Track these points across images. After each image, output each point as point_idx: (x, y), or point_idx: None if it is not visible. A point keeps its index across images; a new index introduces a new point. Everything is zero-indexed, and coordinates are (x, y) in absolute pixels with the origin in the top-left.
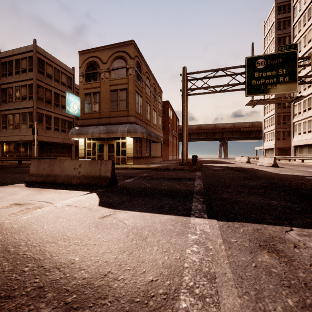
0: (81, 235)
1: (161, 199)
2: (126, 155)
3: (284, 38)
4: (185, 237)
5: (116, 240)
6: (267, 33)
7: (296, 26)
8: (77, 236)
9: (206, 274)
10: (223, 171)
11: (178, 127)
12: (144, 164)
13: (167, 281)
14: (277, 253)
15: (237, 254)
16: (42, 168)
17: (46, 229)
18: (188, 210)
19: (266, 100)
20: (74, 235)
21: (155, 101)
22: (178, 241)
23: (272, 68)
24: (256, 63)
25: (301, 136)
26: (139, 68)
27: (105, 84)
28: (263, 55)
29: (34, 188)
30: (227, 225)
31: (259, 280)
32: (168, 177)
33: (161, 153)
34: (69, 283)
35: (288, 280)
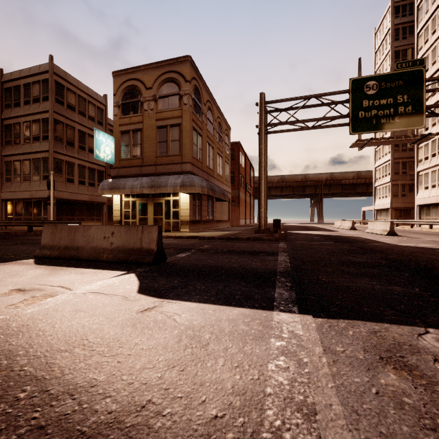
0: (110, 340)
1: (229, 282)
2: (179, 218)
3: (404, 52)
4: (265, 343)
5: (162, 348)
6: (380, 45)
7: (422, 35)
8: (104, 340)
9: (301, 406)
10: (318, 241)
11: (253, 179)
12: (204, 231)
13: (240, 418)
14: (408, 371)
15: (346, 372)
16: (59, 238)
17: (58, 329)
18: (270, 301)
19: (379, 140)
20: (99, 339)
21: (221, 142)
22: (256, 350)
23: (388, 95)
24: (365, 86)
25: (429, 192)
26: (198, 95)
27: (149, 117)
28: (376, 75)
29: (47, 267)
30: (329, 325)
31: (385, 417)
32: (240, 250)
33: (228, 215)
34: (87, 421)
35: (432, 418)
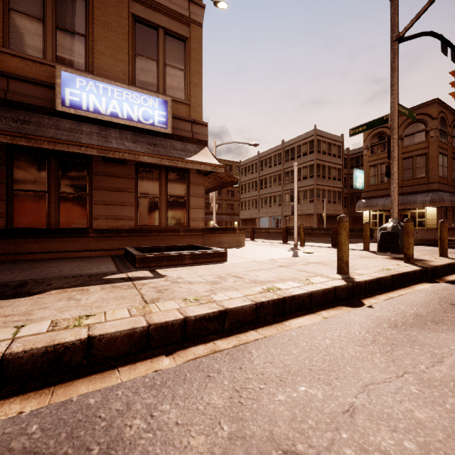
0: None
1: None
2: (425, 226)
3: None
4: None
5: None
6: None
7: None
8: None
9: None
10: None
11: None
12: (450, 237)
13: None
14: None
15: None
16: None
17: None
18: None
19: None
20: None
21: None
22: None
23: None
24: None
25: None
26: (443, 123)
27: None
28: None
29: None
30: None
31: None
32: None
33: None
34: None
35: None
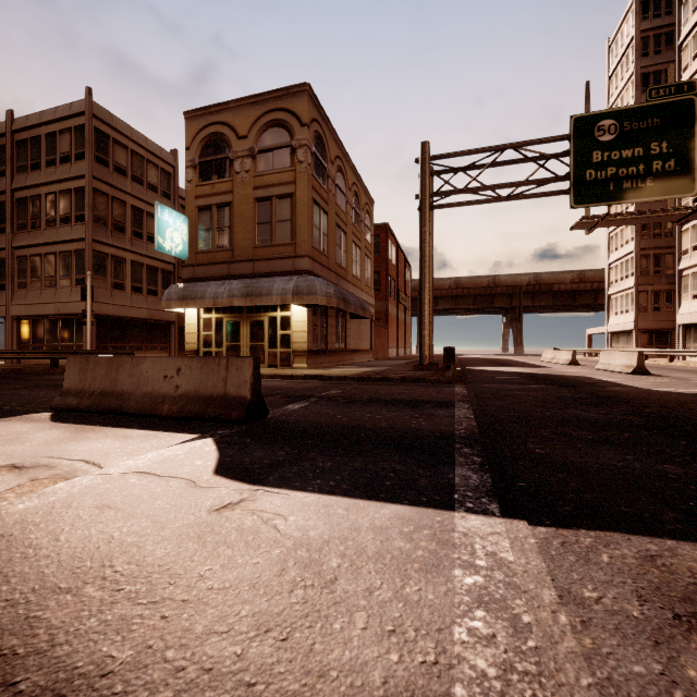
0: (153, 567)
1: (374, 456)
2: (291, 346)
3: (657, 76)
4: (444, 580)
5: (249, 587)
6: (617, 66)
7: (687, 45)
8: (142, 569)
9: None
10: (518, 384)
11: (410, 283)
12: (331, 366)
13: None
14: None
15: (614, 650)
16: (92, 378)
17: (64, 544)
18: (447, 491)
19: (621, 216)
20: (133, 567)
21: (358, 224)
22: (427, 594)
23: (635, 141)
24: (596, 129)
25: None
26: (321, 148)
27: (243, 184)
28: (614, 110)
29: (70, 426)
30: (562, 541)
31: None
32: (390, 399)
33: (370, 342)
34: None
35: None
